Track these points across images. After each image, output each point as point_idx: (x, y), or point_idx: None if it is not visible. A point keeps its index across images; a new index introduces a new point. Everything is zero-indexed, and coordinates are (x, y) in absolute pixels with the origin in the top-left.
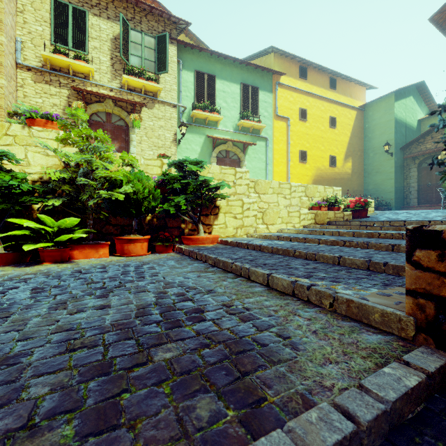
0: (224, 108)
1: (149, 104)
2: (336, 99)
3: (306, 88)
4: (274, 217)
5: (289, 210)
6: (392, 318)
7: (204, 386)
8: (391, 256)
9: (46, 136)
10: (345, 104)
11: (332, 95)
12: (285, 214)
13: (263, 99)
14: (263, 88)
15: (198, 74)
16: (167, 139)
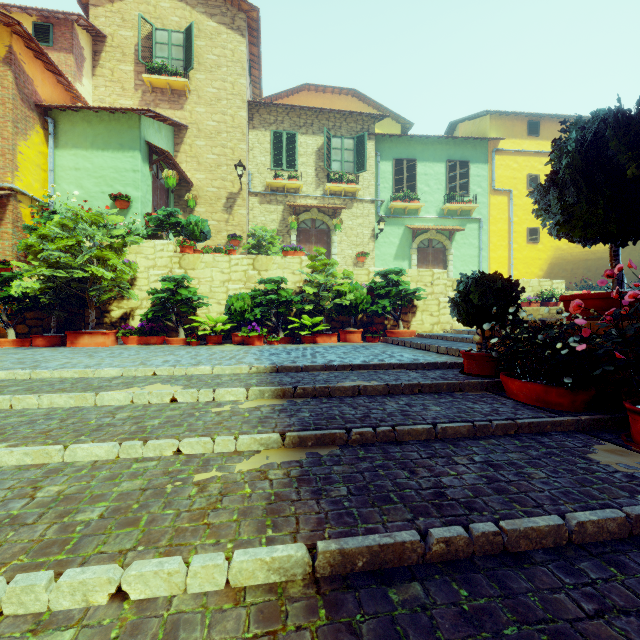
0: (425, 193)
1: (348, 204)
2: None
3: (537, 147)
4: None
5: None
6: None
7: (404, 360)
8: None
9: (294, 262)
10: None
11: None
12: None
13: (474, 173)
14: (475, 160)
15: (397, 162)
16: (365, 236)
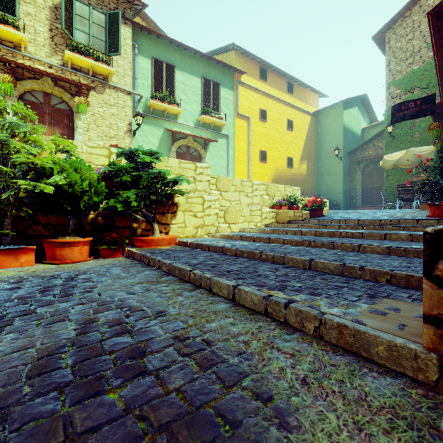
0: (184, 101)
1: (98, 88)
2: (293, 103)
3: (266, 89)
4: (236, 215)
5: (251, 209)
6: (404, 354)
7: None
8: (361, 257)
9: None
10: (301, 108)
11: (289, 99)
12: (247, 212)
13: (224, 96)
14: (225, 84)
15: (156, 62)
16: (120, 129)
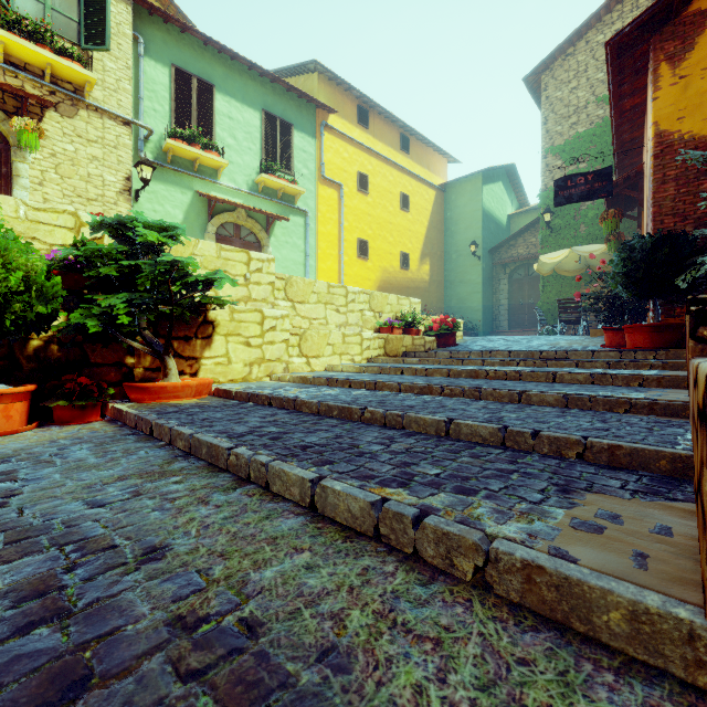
0: (230, 147)
1: (64, 106)
2: (410, 168)
3: (367, 142)
4: (320, 343)
5: (345, 333)
6: (667, 630)
7: None
8: (527, 413)
9: None
10: (421, 177)
11: (404, 161)
12: (338, 339)
13: (300, 145)
14: (301, 127)
15: (180, 74)
16: (109, 186)
